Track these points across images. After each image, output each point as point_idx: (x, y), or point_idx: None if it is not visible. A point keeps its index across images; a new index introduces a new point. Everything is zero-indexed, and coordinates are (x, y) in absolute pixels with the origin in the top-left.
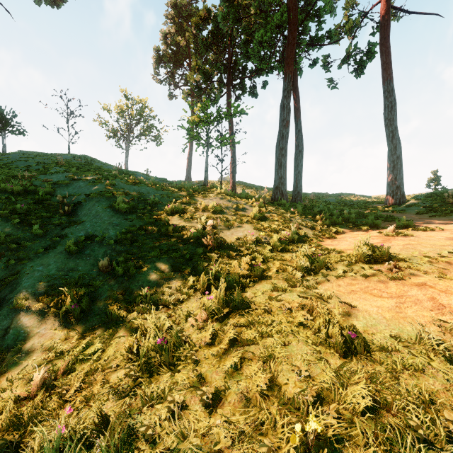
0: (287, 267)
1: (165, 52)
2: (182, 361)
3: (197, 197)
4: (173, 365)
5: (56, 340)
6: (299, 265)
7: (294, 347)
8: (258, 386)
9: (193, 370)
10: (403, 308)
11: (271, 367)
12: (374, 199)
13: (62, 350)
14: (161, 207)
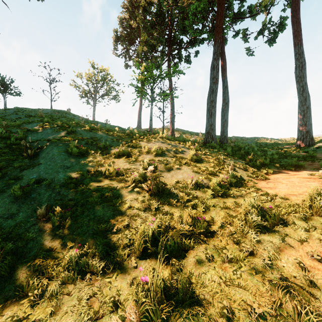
0: (233, 220)
1: (121, 33)
2: None
3: (142, 141)
4: None
5: None
6: (249, 219)
7: None
8: None
9: None
10: None
11: None
12: (283, 142)
13: None
14: (111, 150)
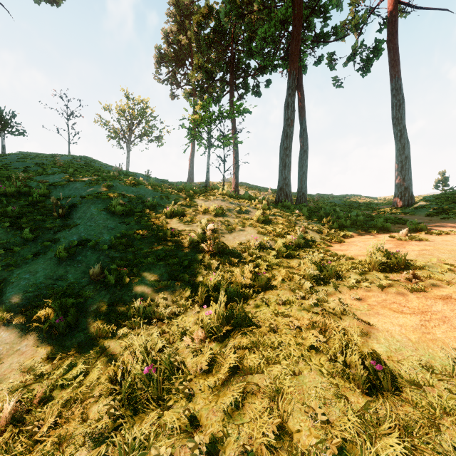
0: (293, 275)
1: (166, 51)
2: (174, 394)
3: (197, 198)
4: (162, 400)
5: (38, 359)
6: (307, 273)
7: (305, 377)
8: (264, 435)
9: (185, 411)
10: (429, 327)
11: (279, 406)
12: (380, 201)
13: (43, 371)
14: (160, 210)
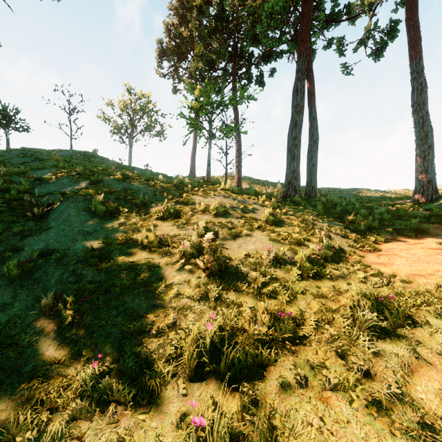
0: (334, 316)
1: (168, 45)
2: None
3: (196, 194)
4: None
5: None
6: (359, 317)
7: None
8: None
9: None
10: None
11: None
12: (393, 195)
13: None
14: (152, 208)
